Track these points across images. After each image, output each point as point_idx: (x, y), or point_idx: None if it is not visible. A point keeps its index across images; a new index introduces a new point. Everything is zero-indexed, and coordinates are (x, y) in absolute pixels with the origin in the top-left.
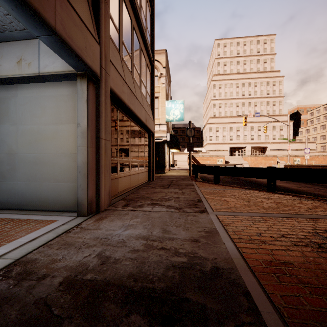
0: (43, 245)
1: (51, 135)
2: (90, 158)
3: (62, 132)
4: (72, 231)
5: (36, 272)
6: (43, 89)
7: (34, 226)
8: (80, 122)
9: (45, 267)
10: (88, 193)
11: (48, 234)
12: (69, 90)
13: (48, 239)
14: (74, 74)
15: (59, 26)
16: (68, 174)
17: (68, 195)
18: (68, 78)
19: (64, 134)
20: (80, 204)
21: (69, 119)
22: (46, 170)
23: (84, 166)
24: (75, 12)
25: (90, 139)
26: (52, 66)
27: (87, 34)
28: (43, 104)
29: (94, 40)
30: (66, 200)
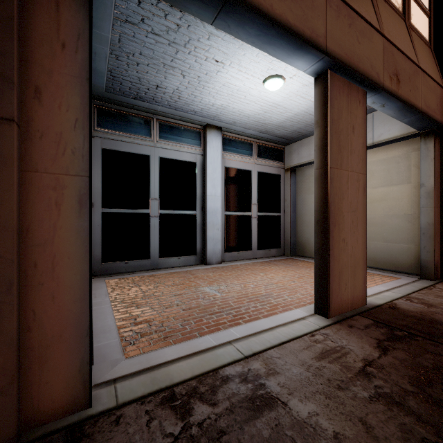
0: (415, 292)
1: (380, 197)
2: (435, 219)
3: (393, 193)
4: (432, 289)
5: (436, 306)
6: (370, 155)
7: (382, 277)
8: (424, 183)
9: (441, 305)
10: (434, 257)
11: (407, 286)
12: (402, 150)
13: (413, 289)
14: (414, 134)
15: (422, 104)
16: (401, 235)
17: (401, 257)
18: (403, 139)
19: (395, 195)
20: (424, 266)
21: (402, 180)
22: (374, 230)
23: (429, 227)
24: (430, 78)
25: (436, 198)
26: (388, 133)
27: (437, 91)
28: (370, 169)
29: (442, 91)
30: (398, 261)
